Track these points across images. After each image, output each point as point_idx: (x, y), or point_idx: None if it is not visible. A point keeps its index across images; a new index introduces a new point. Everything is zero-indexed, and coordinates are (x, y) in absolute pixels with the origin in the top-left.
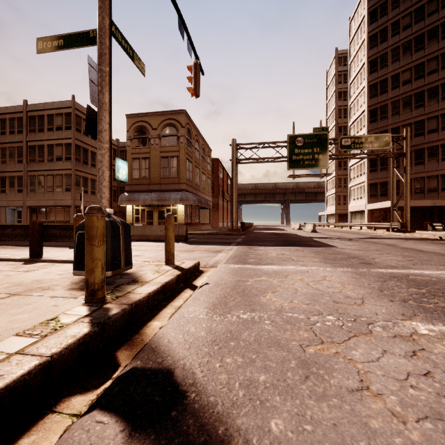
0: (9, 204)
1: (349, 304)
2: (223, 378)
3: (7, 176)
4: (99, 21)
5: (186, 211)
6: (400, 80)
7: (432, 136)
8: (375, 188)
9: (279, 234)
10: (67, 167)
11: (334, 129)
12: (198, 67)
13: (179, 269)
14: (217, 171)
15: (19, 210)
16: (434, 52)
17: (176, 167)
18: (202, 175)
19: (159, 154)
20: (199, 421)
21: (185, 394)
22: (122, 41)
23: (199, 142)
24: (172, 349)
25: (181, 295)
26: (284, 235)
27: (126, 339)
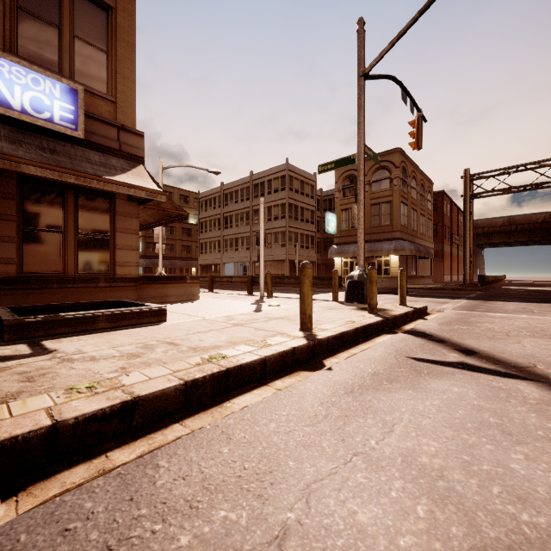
0: (240, 260)
1: None
2: (448, 335)
3: (239, 237)
4: (358, 150)
5: (400, 262)
6: None
7: None
8: None
9: (543, 292)
10: (282, 225)
11: None
12: (420, 120)
13: (412, 308)
14: (441, 208)
15: (244, 265)
16: None
17: (388, 214)
18: (420, 217)
19: (369, 202)
20: (438, 338)
21: (432, 335)
22: (368, 152)
23: (416, 178)
24: (421, 329)
25: (417, 321)
26: (550, 292)
27: (395, 328)
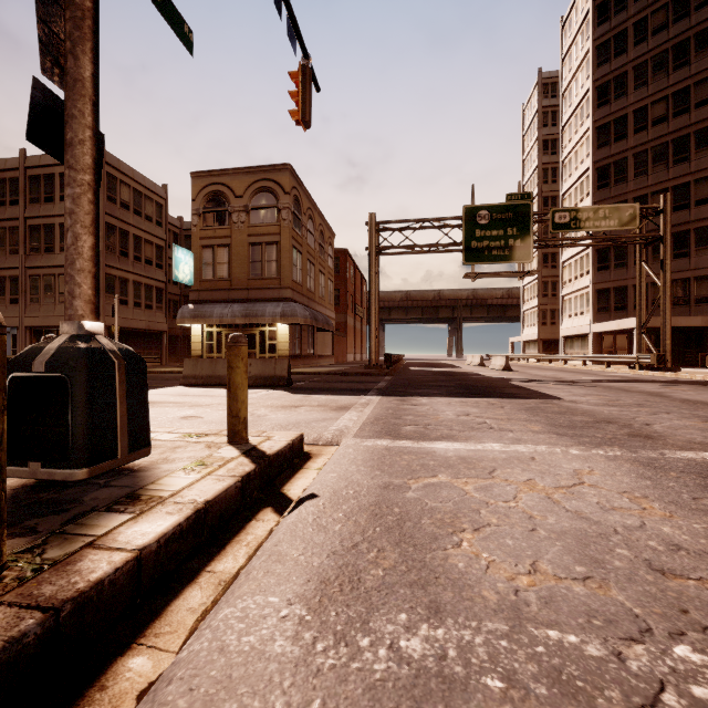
0: None
1: (699, 578)
2: None
3: None
4: None
5: (292, 334)
6: (649, 117)
7: (704, 210)
8: (607, 297)
9: (450, 374)
10: None
11: (535, 202)
12: (308, 73)
13: (253, 456)
14: (344, 270)
15: (14, 333)
16: (707, 69)
17: (275, 261)
18: (320, 275)
19: (246, 239)
20: None
21: None
22: None
23: (314, 220)
24: None
25: (246, 530)
26: (457, 375)
27: None
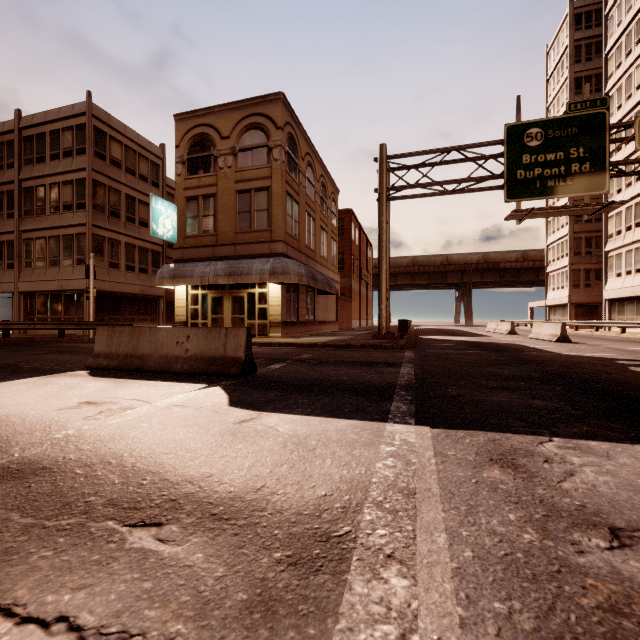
0: None
1: None
2: None
3: None
4: None
5: (286, 296)
6: None
7: None
8: None
9: (492, 347)
10: (78, 221)
11: None
12: None
13: None
14: (349, 231)
15: None
16: None
17: (265, 210)
18: (321, 232)
19: (234, 186)
20: None
21: None
22: None
23: (314, 168)
24: None
25: None
26: (507, 350)
27: None
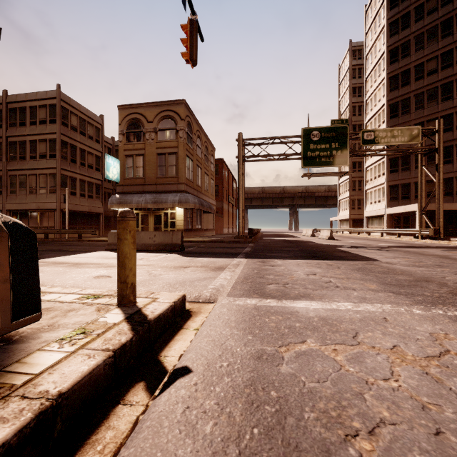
0: None
1: None
2: None
3: None
4: None
5: (186, 215)
6: (425, 70)
7: None
8: (396, 191)
9: (293, 242)
10: (51, 165)
11: None
12: (195, 25)
13: (134, 322)
14: (221, 172)
15: None
16: None
17: (174, 166)
18: (205, 176)
19: (155, 151)
20: None
21: None
22: None
23: (201, 138)
24: None
25: (108, 421)
26: (298, 243)
27: None
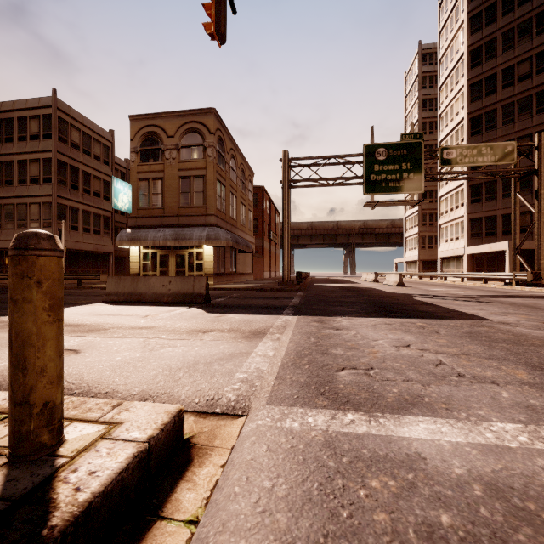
0: None
1: None
2: None
3: None
4: None
5: (217, 255)
6: (515, 75)
7: None
8: (479, 225)
9: (353, 289)
10: (45, 192)
11: None
12: None
13: None
14: (262, 203)
15: None
16: None
17: (201, 192)
18: (241, 206)
19: (177, 173)
20: None
21: None
22: None
23: (236, 159)
24: None
25: None
26: (361, 291)
27: None
